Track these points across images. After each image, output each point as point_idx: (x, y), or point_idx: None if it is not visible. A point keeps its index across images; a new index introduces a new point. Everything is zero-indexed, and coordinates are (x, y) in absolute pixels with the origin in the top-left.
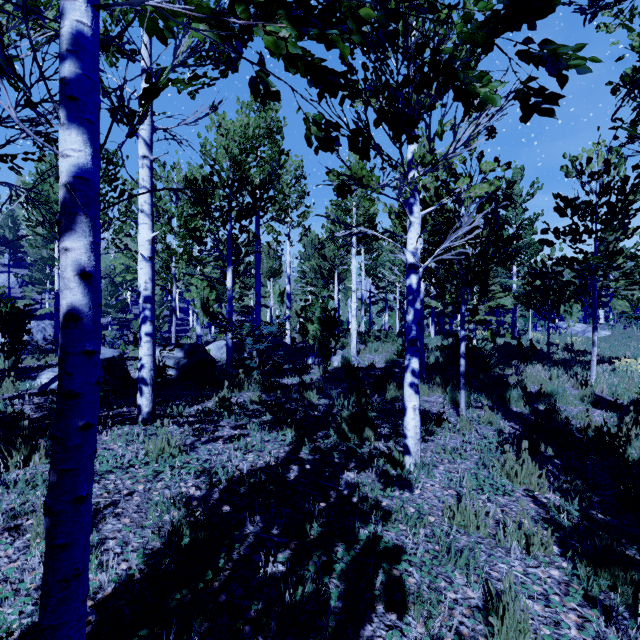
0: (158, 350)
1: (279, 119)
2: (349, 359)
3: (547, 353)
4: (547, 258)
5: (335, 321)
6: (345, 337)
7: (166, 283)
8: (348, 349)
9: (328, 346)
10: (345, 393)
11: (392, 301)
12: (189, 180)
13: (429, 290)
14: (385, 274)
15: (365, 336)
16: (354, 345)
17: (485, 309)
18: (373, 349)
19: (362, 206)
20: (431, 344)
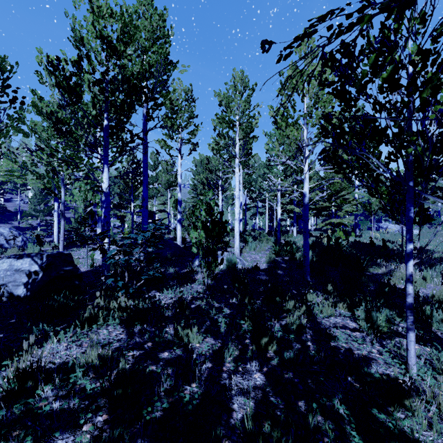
0: (8, 262)
1: (165, 24)
2: (234, 262)
3: (401, 251)
4: (401, 170)
5: (222, 227)
6: (227, 236)
7: (50, 186)
8: (231, 247)
9: (214, 255)
10: (236, 318)
11: (261, 208)
12: (51, 61)
13: (292, 199)
14: (256, 187)
15: (243, 235)
16: (237, 246)
17: (344, 214)
18: (252, 248)
19: (244, 122)
20: (298, 242)
